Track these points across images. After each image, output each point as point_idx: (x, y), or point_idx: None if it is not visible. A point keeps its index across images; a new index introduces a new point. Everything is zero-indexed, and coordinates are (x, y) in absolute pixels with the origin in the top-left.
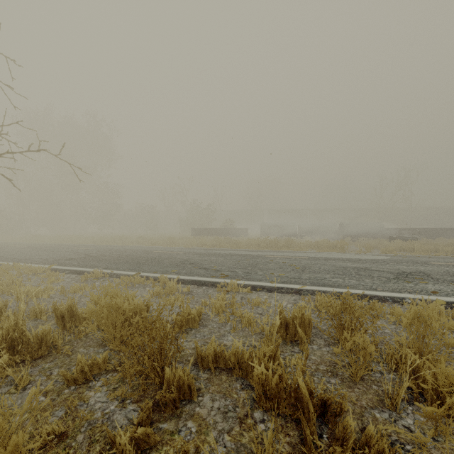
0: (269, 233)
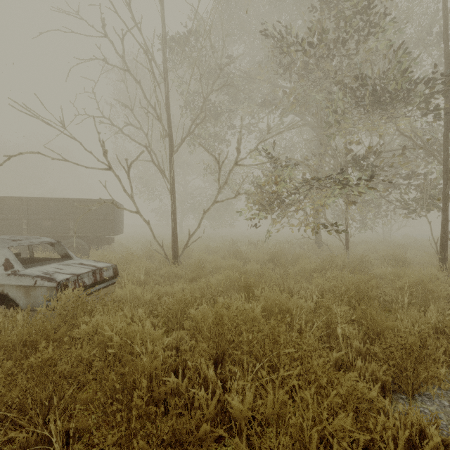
0: None
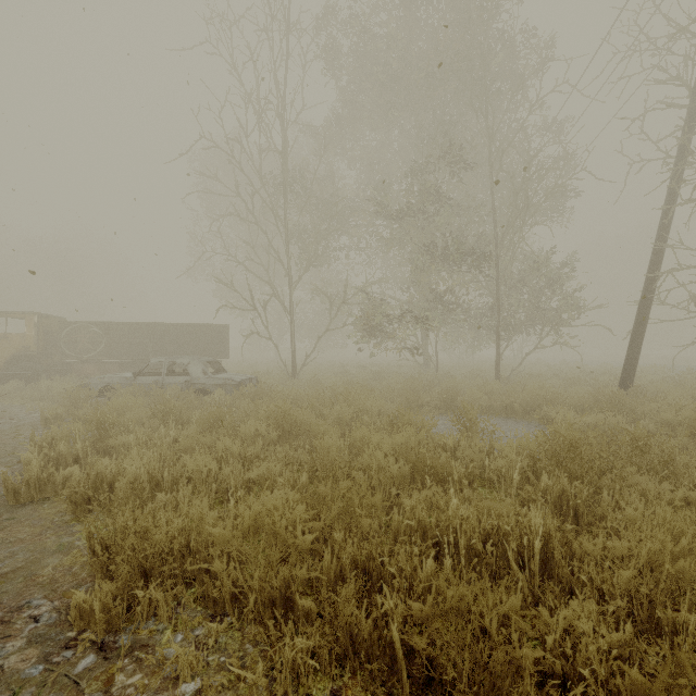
0: None
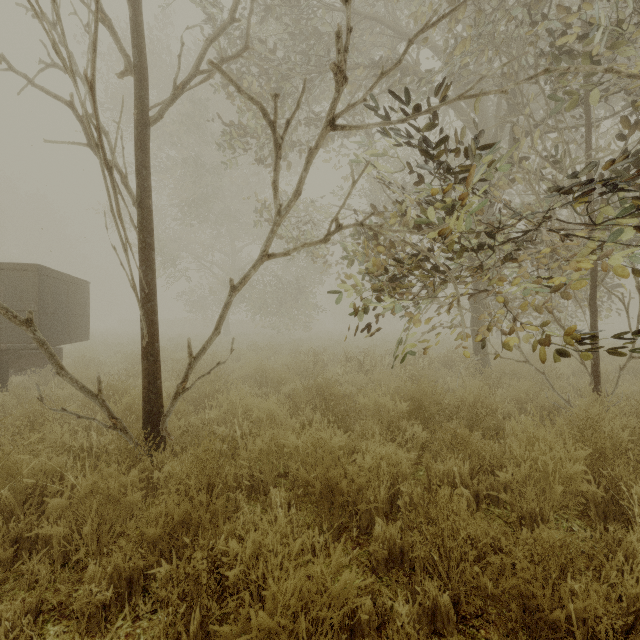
0: None
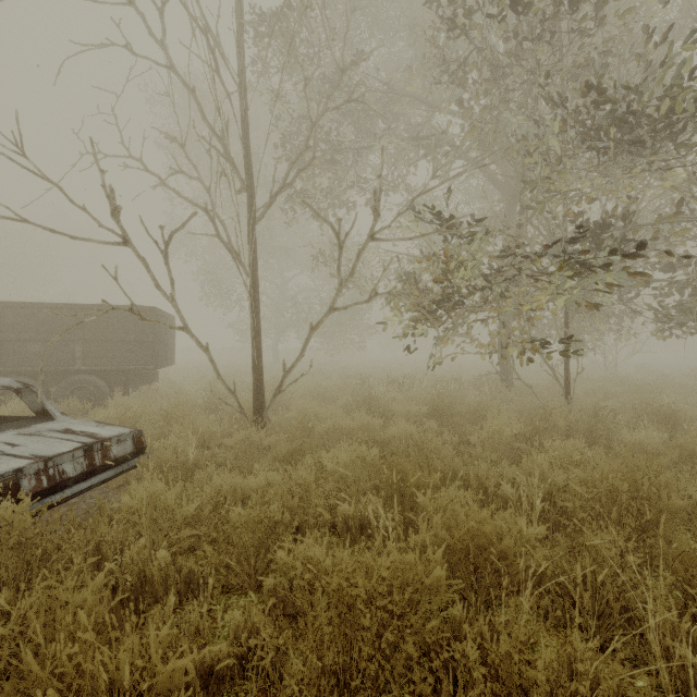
0: None
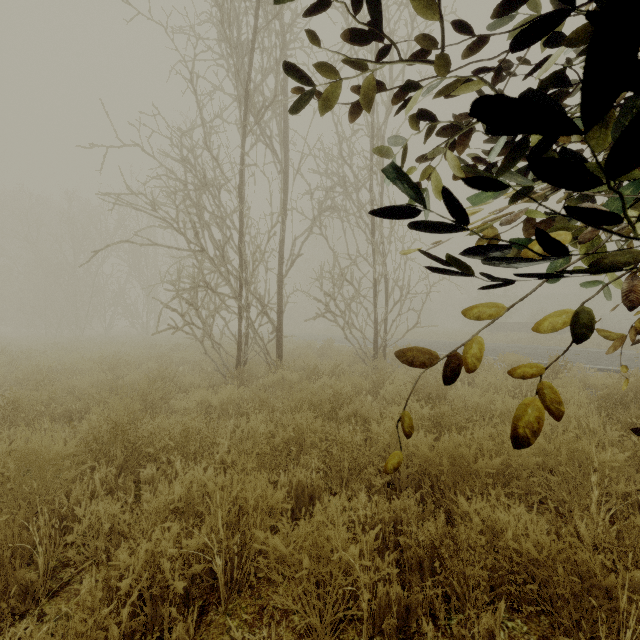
0: (616, 329)
